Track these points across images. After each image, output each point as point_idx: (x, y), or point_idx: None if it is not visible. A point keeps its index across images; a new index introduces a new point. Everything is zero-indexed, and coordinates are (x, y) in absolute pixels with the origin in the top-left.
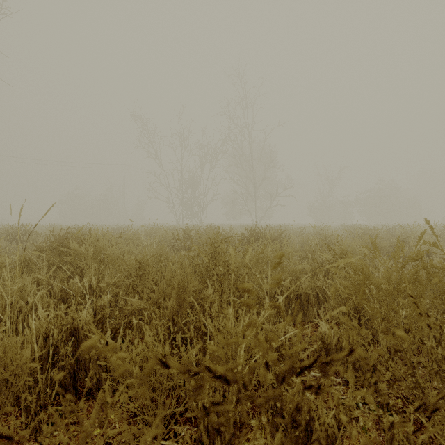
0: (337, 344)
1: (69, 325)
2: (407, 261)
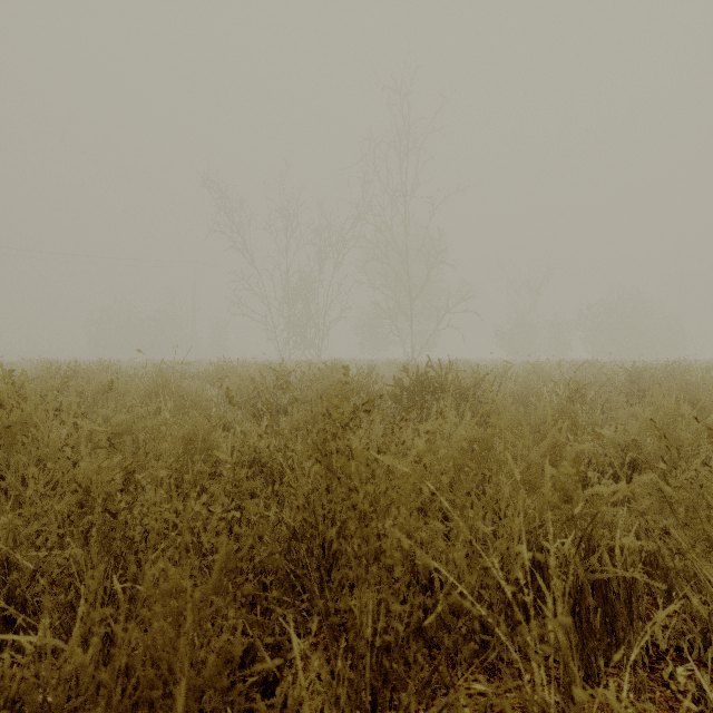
0: None
1: None
2: None
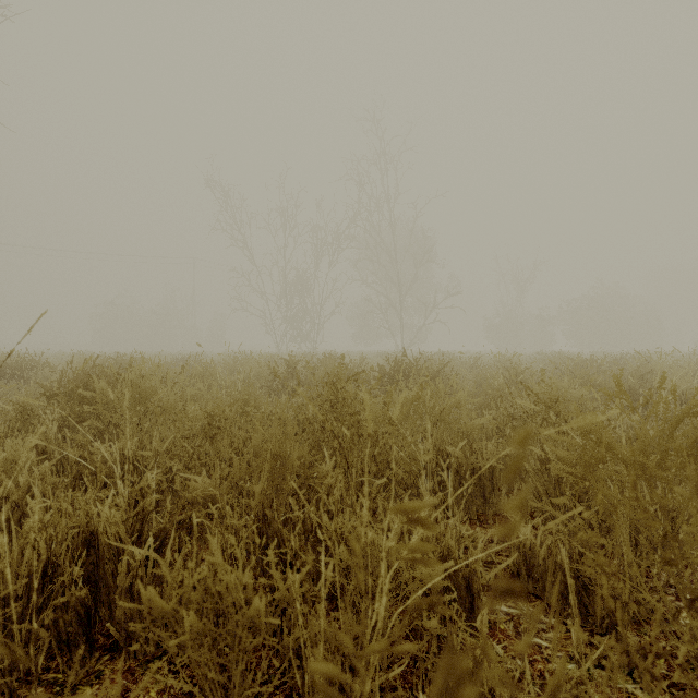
0: (547, 558)
1: (82, 526)
2: (683, 416)
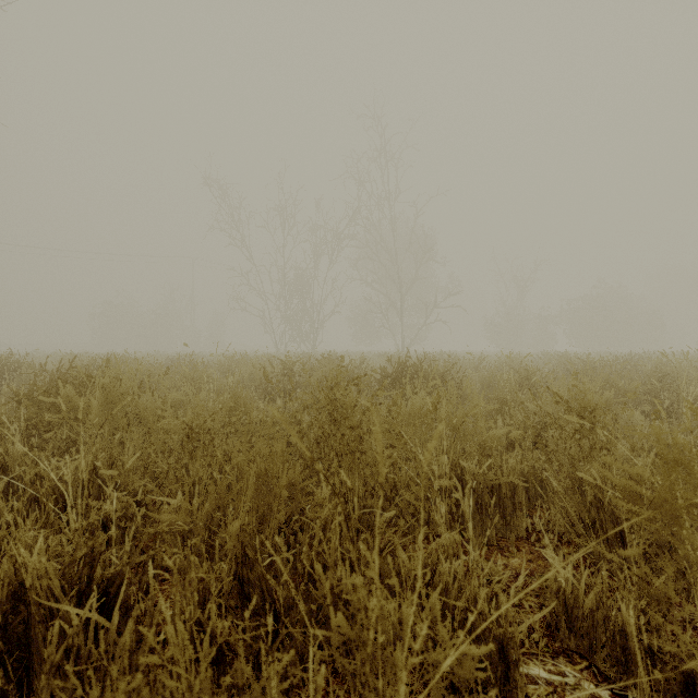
0: (595, 609)
1: (9, 576)
2: None
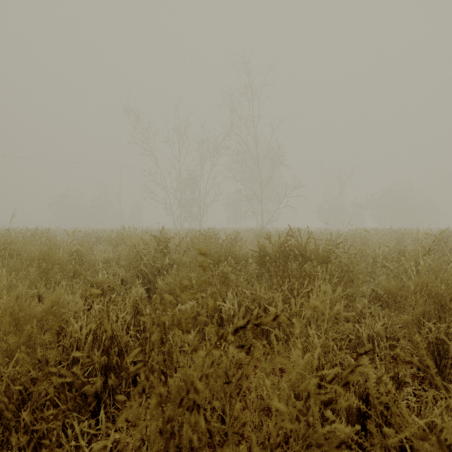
0: None
1: None
2: None
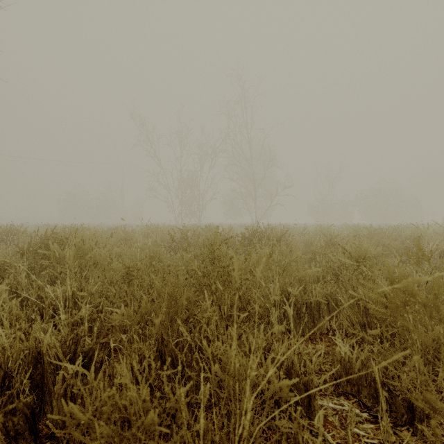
0: (361, 369)
1: (32, 348)
2: None
